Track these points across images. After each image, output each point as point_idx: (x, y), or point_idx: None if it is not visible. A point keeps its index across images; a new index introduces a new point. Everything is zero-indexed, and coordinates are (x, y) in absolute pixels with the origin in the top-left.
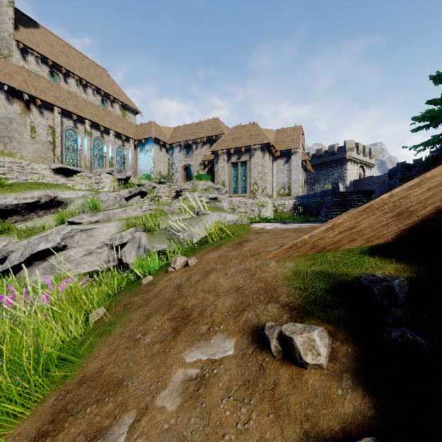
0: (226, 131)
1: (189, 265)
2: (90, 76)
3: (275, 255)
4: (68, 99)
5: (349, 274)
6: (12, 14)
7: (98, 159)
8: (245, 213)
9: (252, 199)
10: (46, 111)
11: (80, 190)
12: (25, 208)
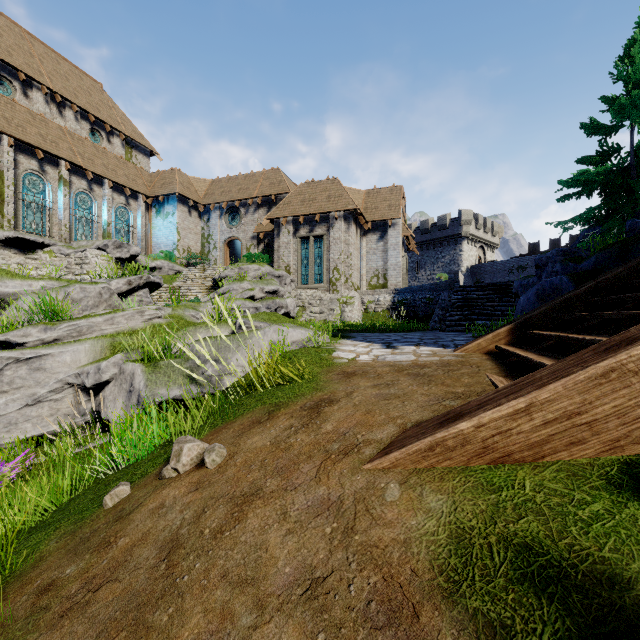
0: (292, 189)
1: (207, 467)
2: (70, 89)
3: (397, 462)
4: (28, 123)
5: (619, 580)
6: None
7: (83, 224)
8: (321, 313)
9: (331, 292)
10: None
11: (37, 279)
12: None
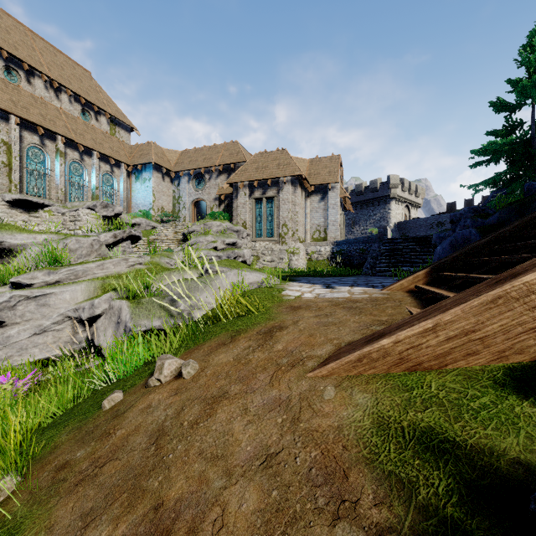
0: (248, 158)
1: (184, 377)
2: (65, 77)
3: (333, 371)
4: (31, 105)
5: (497, 449)
6: None
7: (76, 188)
8: (272, 261)
9: (280, 244)
10: None
11: (40, 232)
12: None
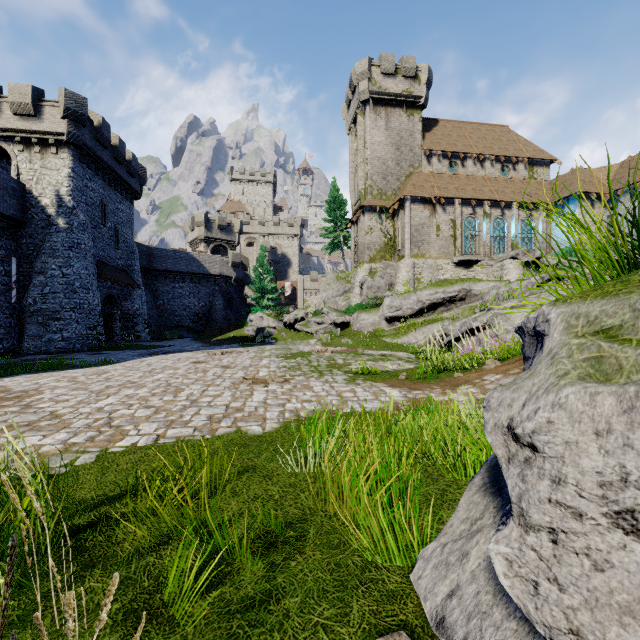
0: None
1: None
2: (487, 146)
3: None
4: (466, 185)
5: None
6: (420, 128)
7: (498, 241)
8: None
9: None
10: (448, 206)
11: (489, 281)
12: (448, 301)
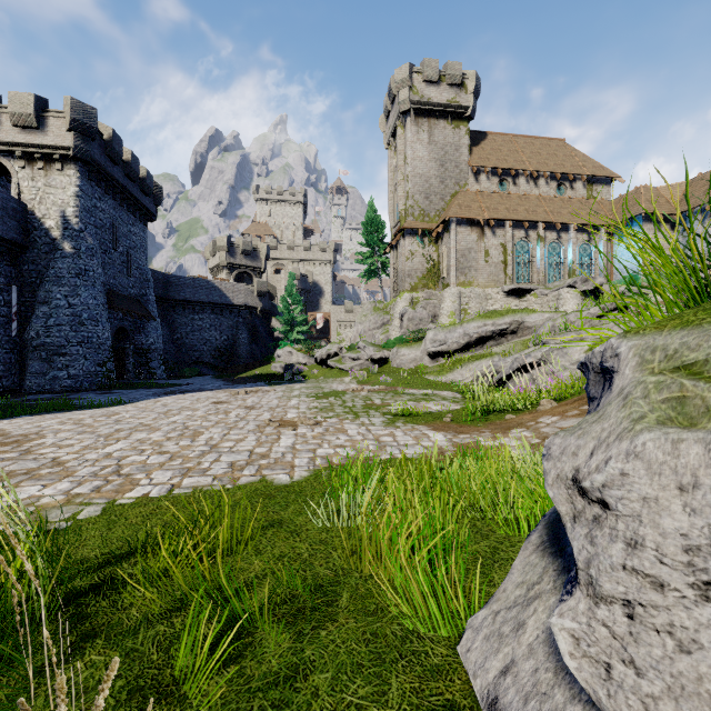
0: None
1: None
2: (541, 162)
3: None
4: (518, 205)
5: None
6: (467, 142)
7: (553, 268)
8: None
9: None
10: (498, 229)
11: (544, 312)
12: (498, 334)
